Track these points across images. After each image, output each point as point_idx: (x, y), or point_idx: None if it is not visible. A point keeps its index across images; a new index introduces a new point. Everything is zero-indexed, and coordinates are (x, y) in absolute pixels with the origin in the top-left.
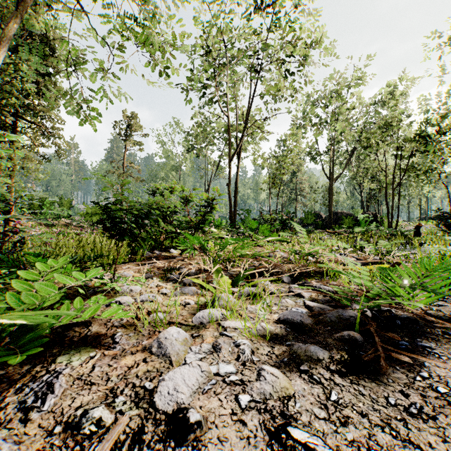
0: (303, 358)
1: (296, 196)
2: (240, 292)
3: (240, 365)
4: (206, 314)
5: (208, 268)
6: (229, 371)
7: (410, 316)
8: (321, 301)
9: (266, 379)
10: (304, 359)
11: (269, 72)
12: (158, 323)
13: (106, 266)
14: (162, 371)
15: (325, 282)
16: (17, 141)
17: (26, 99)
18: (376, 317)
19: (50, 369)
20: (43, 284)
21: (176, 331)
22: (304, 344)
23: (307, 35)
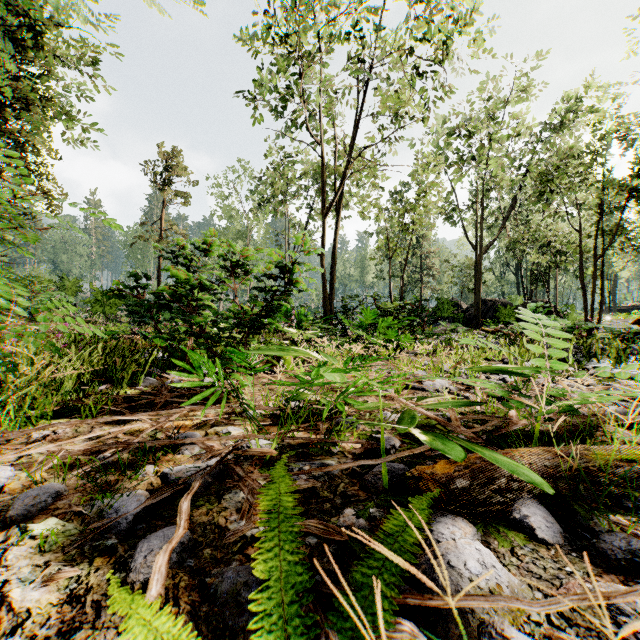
0: None
1: (421, 276)
2: None
3: None
4: None
5: None
6: None
7: None
8: None
9: None
10: None
11: (385, 79)
12: None
13: None
14: None
15: None
16: None
17: None
18: None
19: None
20: None
21: None
22: None
23: (451, 7)
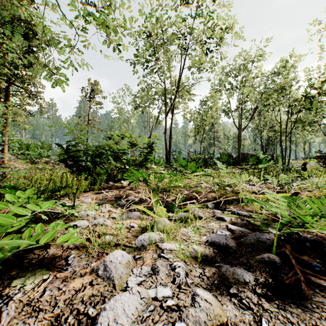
0: (231, 281)
1: (214, 141)
2: (174, 216)
3: (176, 288)
4: (147, 237)
5: (148, 200)
6: (166, 294)
7: (316, 239)
8: (240, 225)
9: (200, 306)
10: (232, 282)
11: (194, 50)
12: (106, 244)
13: (67, 195)
14: (105, 295)
15: (242, 208)
16: (9, 101)
17: (16, 70)
18: (288, 239)
19: (4, 294)
20: (1, 215)
21: (120, 254)
22: (230, 265)
23: (223, 23)
